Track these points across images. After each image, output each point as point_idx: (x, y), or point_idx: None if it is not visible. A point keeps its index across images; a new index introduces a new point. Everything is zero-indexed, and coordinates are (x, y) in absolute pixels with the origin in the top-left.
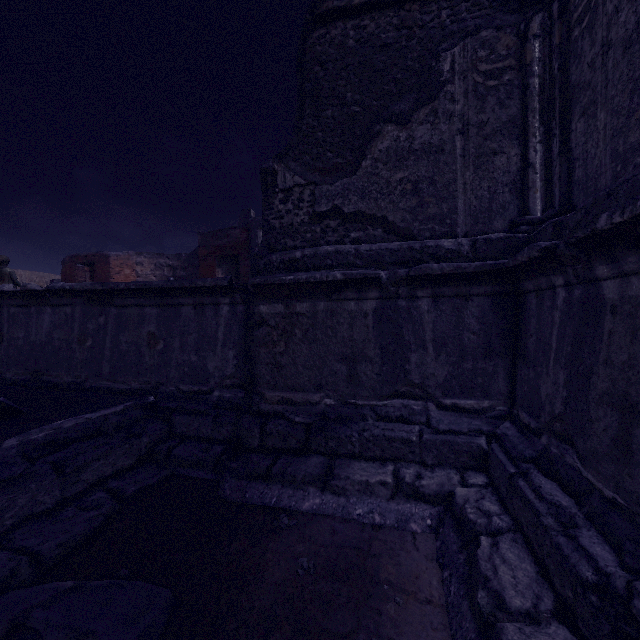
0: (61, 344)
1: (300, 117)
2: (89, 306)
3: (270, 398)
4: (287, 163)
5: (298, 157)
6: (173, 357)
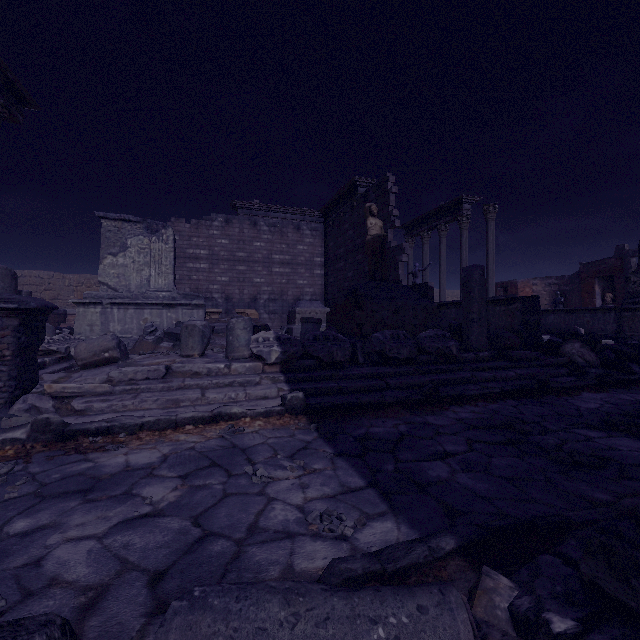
0: (557, 323)
1: (639, 262)
2: (566, 313)
3: (627, 335)
4: (634, 275)
5: (638, 273)
6: (595, 326)
